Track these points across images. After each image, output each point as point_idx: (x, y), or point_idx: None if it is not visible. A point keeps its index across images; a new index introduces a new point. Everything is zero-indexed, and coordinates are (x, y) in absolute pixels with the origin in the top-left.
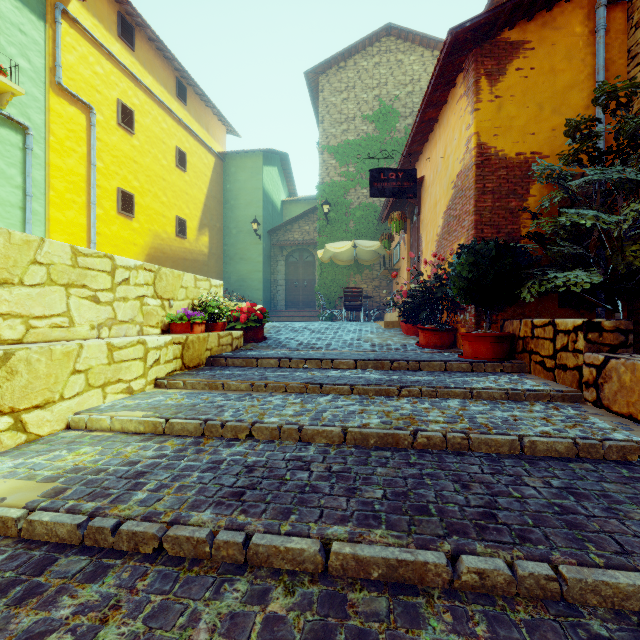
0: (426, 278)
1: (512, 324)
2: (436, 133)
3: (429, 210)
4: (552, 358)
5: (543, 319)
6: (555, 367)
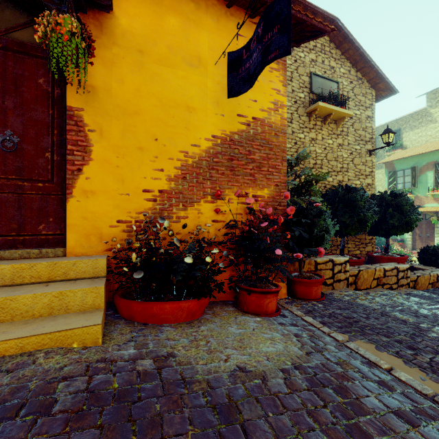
0: (123, 208)
1: (294, 265)
2: (183, 0)
3: (144, 94)
4: (331, 278)
5: (323, 259)
6: (333, 282)
